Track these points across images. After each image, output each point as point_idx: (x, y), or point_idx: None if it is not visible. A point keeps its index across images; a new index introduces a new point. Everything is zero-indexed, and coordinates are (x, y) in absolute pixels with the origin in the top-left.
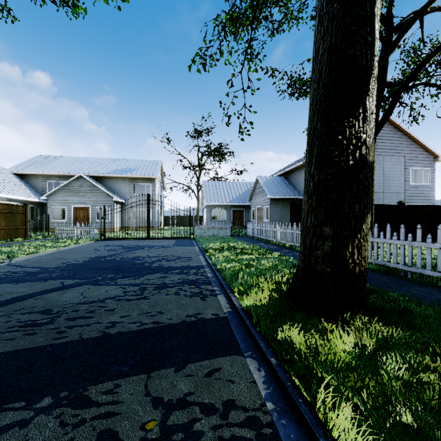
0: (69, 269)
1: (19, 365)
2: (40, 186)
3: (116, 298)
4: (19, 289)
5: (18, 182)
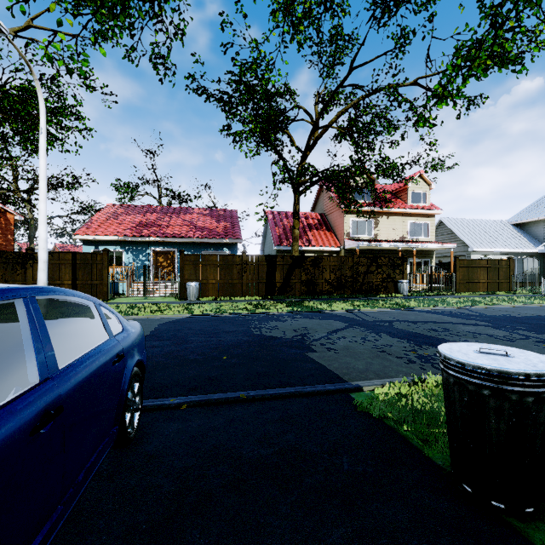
0: (497, 318)
1: (415, 336)
2: (540, 233)
3: (491, 336)
4: (450, 319)
5: (515, 233)
